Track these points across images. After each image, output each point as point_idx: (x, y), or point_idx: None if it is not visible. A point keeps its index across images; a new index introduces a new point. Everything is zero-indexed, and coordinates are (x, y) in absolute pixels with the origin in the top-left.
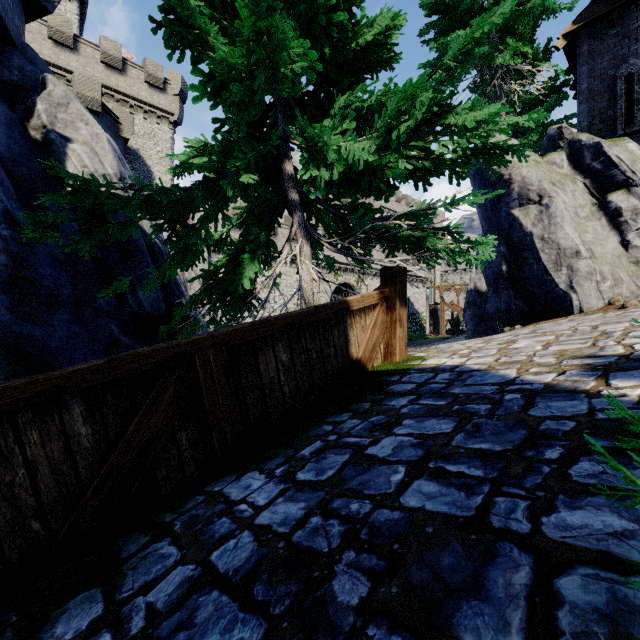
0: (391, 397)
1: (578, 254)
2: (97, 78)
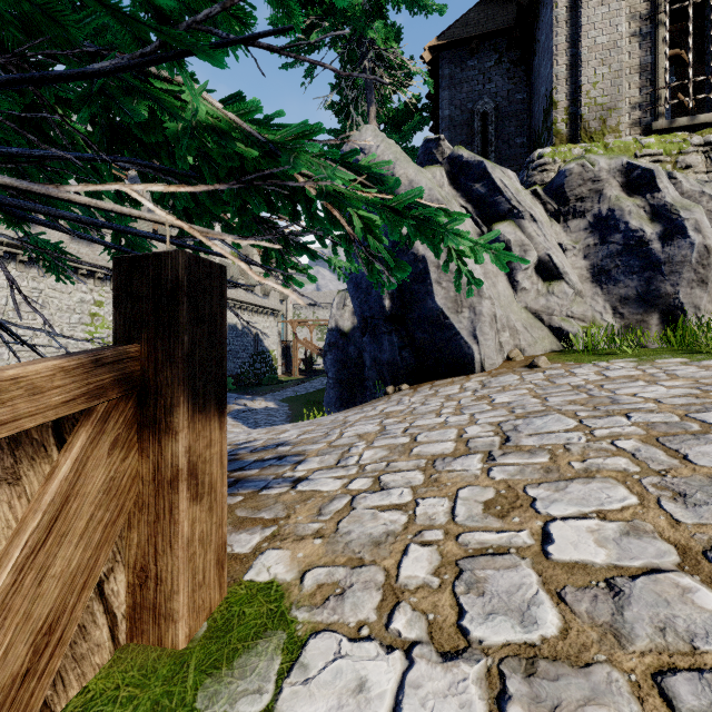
0: None
1: (480, 292)
2: None
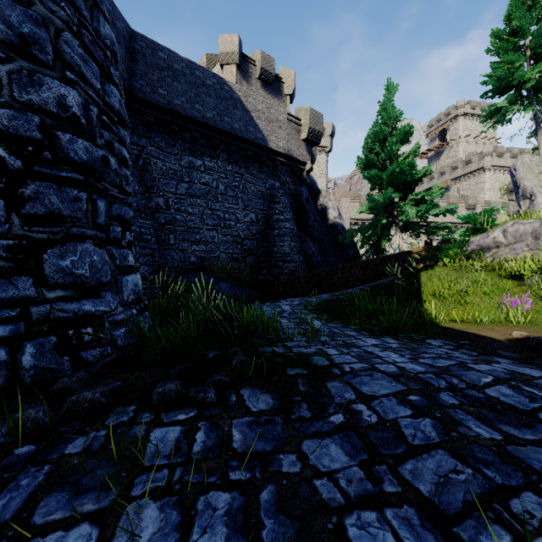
0: None
1: None
2: None
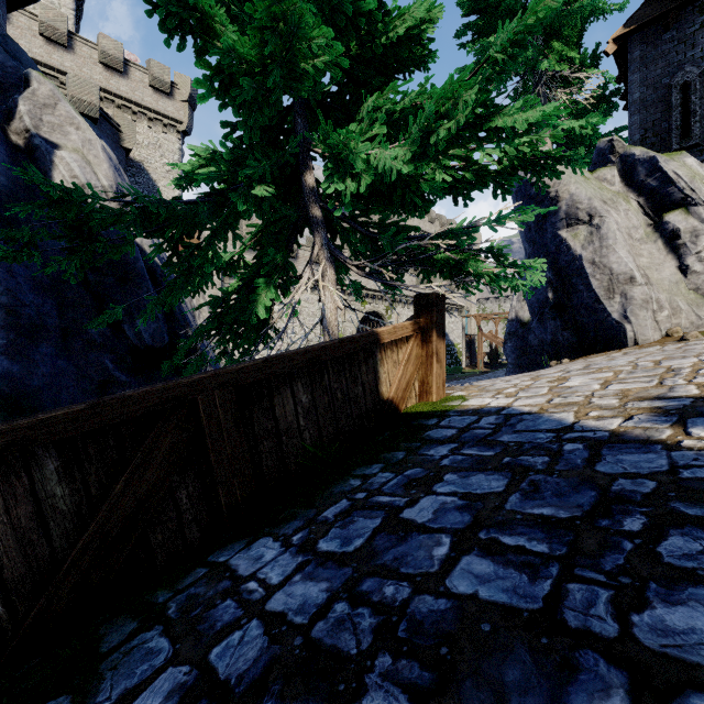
0: (429, 445)
1: (633, 280)
2: (95, 81)
